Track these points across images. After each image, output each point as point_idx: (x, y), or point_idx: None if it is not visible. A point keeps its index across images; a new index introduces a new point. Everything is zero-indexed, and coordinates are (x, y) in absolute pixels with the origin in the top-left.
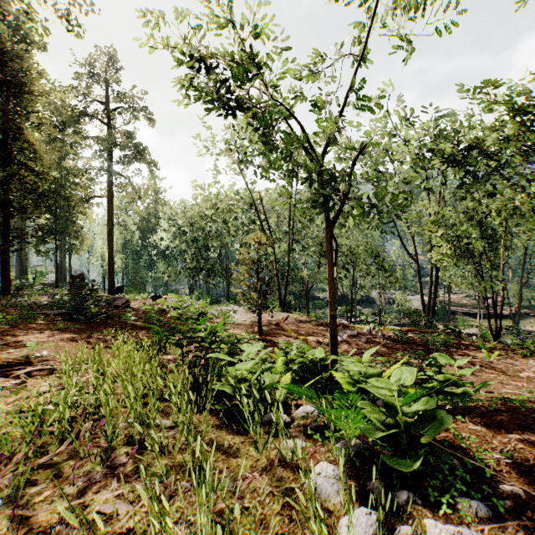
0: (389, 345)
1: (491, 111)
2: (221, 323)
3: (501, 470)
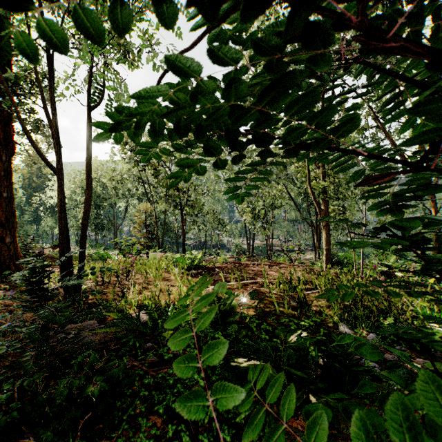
0: None
1: None
2: (135, 251)
3: (211, 267)
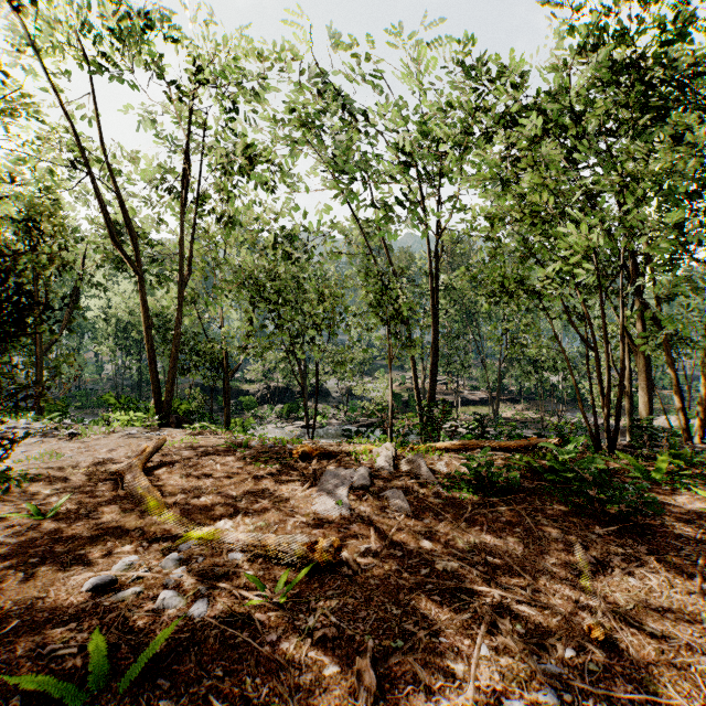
0: (486, 513)
1: (569, 35)
2: None
3: None
